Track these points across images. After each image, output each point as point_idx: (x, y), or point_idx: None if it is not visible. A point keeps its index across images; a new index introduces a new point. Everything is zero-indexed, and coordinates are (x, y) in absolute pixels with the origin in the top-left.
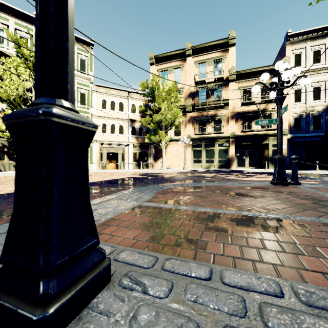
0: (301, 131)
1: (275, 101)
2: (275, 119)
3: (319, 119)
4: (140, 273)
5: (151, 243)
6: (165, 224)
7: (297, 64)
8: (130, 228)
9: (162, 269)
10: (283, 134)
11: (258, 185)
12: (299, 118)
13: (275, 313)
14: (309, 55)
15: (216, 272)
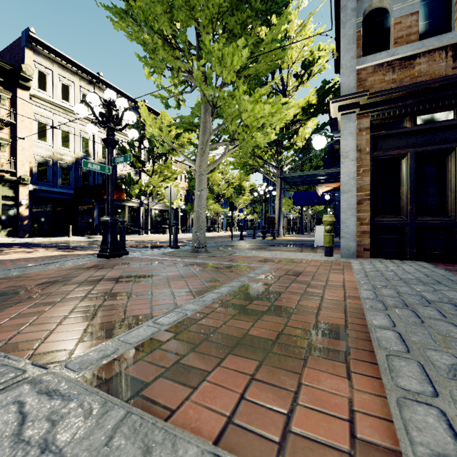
0: (47, 183)
1: (107, 142)
2: (109, 167)
3: (68, 173)
4: (437, 368)
5: (339, 363)
6: (252, 346)
7: (42, 86)
8: (281, 394)
9: (409, 352)
10: (22, 182)
11: (85, 262)
12: (45, 164)
13: (406, 318)
14: (58, 84)
15: (381, 327)
